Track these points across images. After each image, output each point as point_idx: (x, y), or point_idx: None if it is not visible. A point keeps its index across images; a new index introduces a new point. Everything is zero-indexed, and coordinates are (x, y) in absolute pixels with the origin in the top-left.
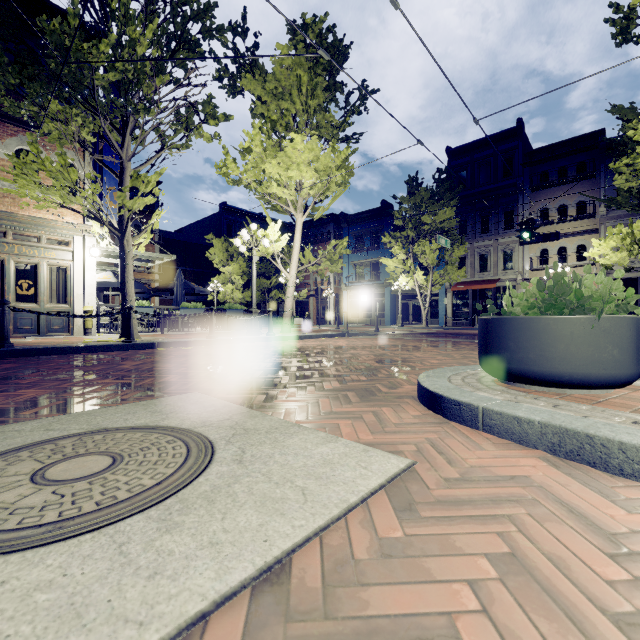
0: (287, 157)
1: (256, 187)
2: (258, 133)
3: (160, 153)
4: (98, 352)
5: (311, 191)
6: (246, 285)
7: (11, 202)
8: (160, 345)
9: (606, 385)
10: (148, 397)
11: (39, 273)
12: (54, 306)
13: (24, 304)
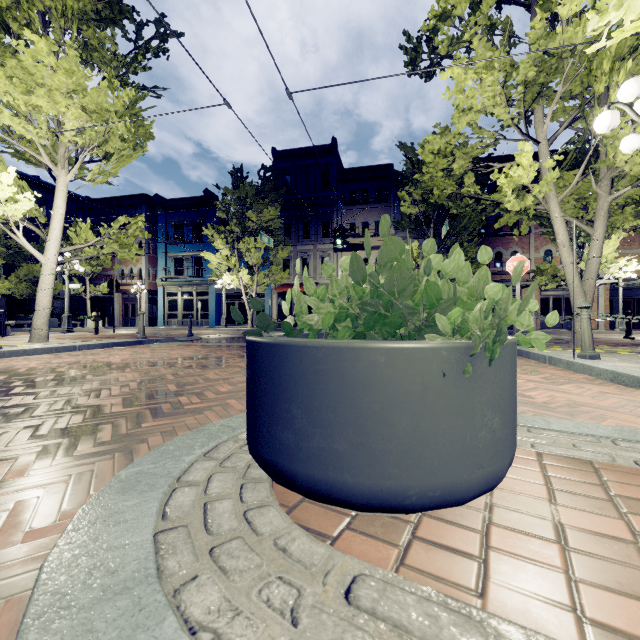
0: (26, 71)
1: None
2: None
3: None
4: None
5: (79, 139)
6: (9, 272)
7: None
8: None
9: (479, 495)
10: None
11: None
12: None
13: None
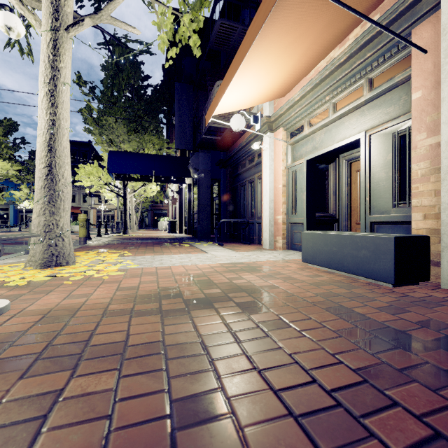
0: None
1: None
2: None
3: None
4: None
5: None
6: None
7: None
8: None
9: None
10: None
11: None
12: None
13: None
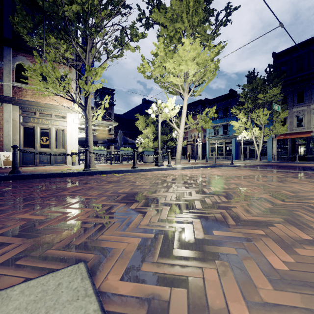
0: (179, 57)
1: (160, 79)
2: (162, 43)
3: (106, 61)
4: (67, 177)
5: (193, 78)
6: (155, 139)
7: (37, 97)
8: (103, 172)
9: None
10: (13, 271)
11: (51, 133)
12: (58, 150)
13: (44, 149)
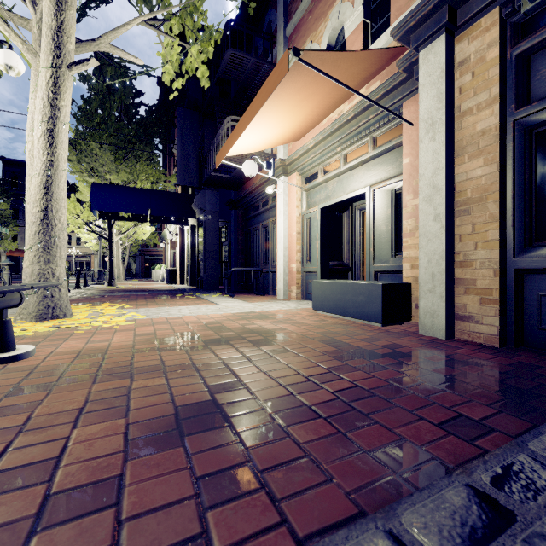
0: None
1: None
2: None
3: None
4: None
5: None
6: None
7: None
8: None
9: None
10: None
11: None
12: None
13: None
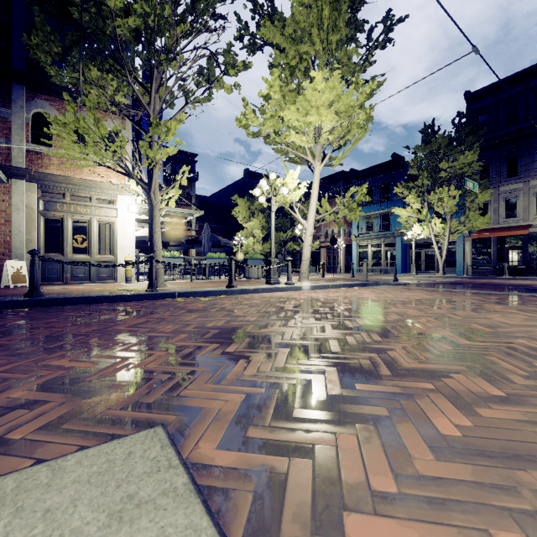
0: (306, 101)
1: (275, 138)
2: (277, 78)
3: (184, 108)
4: (120, 302)
5: (330, 136)
6: (265, 239)
7: (68, 168)
8: (180, 295)
9: None
10: (60, 437)
11: (90, 228)
12: (102, 257)
13: (79, 255)
